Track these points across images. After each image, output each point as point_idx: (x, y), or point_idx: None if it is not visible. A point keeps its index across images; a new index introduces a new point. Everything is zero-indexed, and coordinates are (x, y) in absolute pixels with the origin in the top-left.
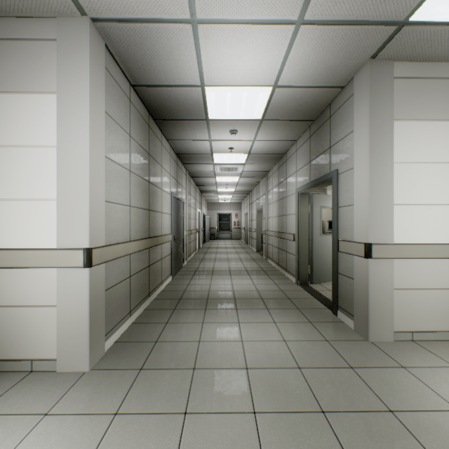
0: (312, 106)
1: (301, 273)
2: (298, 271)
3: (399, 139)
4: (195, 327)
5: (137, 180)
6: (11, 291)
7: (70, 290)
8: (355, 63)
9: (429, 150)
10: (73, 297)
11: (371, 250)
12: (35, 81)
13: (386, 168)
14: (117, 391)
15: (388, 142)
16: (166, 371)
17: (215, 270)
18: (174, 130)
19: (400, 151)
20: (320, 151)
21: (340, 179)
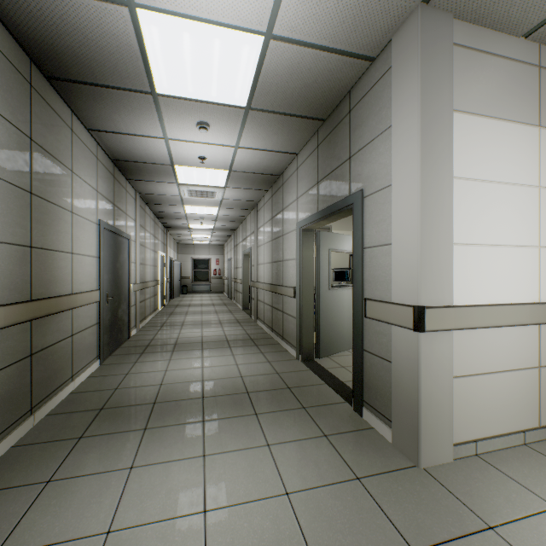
0: (324, 93)
1: (304, 343)
2: (300, 341)
3: (459, 141)
4: (110, 487)
5: None
6: None
7: None
8: (399, 7)
9: (495, 163)
10: None
11: (424, 318)
12: None
13: (443, 184)
14: None
15: (446, 143)
16: None
17: (180, 342)
18: (95, 110)
19: (461, 160)
20: (335, 164)
21: (367, 205)
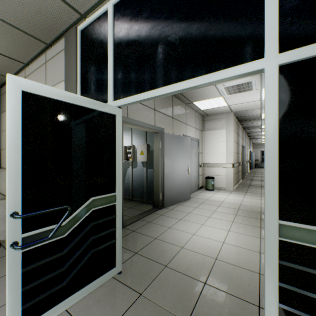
0: None
1: None
2: None
3: None
4: (258, 190)
5: (236, 144)
6: (215, 172)
7: (228, 173)
8: None
9: None
10: (229, 174)
11: None
12: (220, 127)
13: None
14: (242, 193)
15: None
16: (253, 193)
17: (262, 180)
18: (245, 122)
19: None
20: None
21: None
